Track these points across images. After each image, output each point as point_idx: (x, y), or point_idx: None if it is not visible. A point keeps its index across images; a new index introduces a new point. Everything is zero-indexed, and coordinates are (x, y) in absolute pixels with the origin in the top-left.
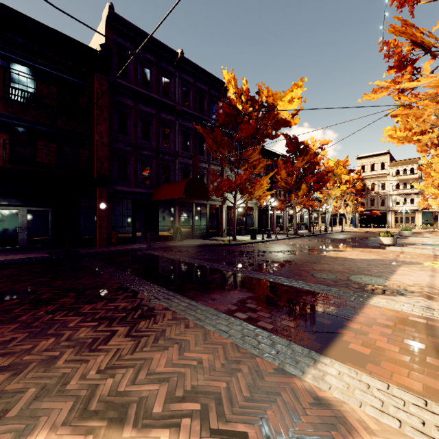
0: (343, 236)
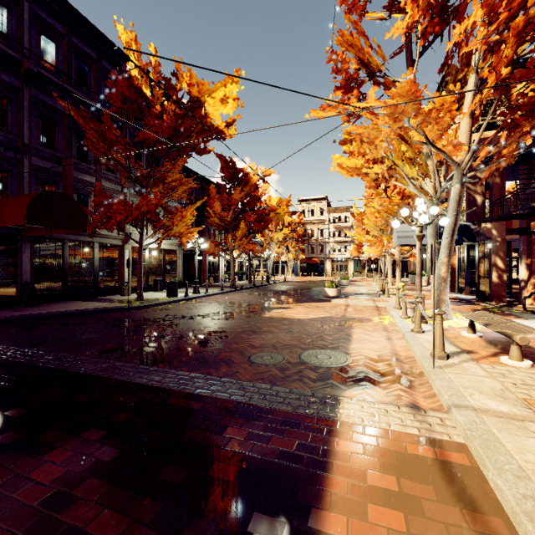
0: (286, 288)
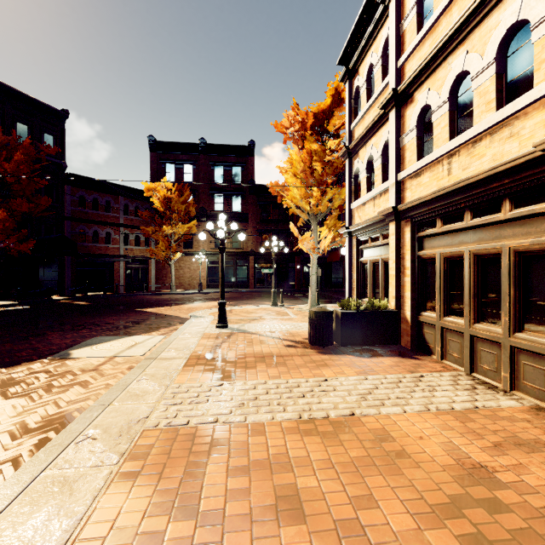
0: None
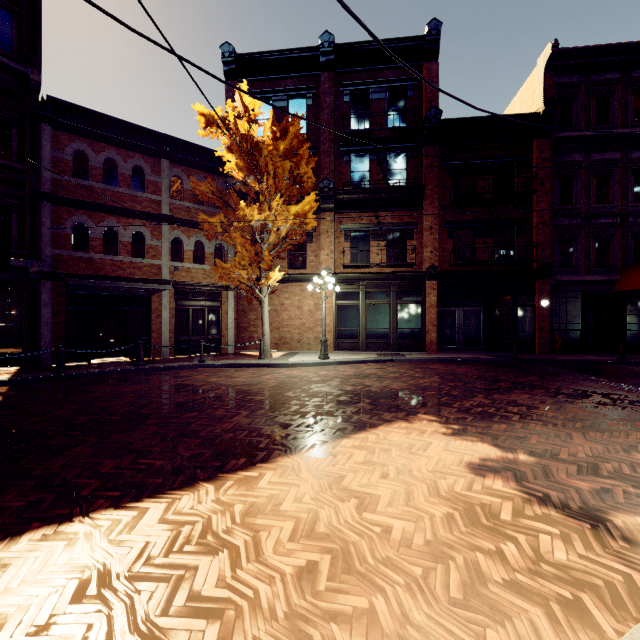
0: None
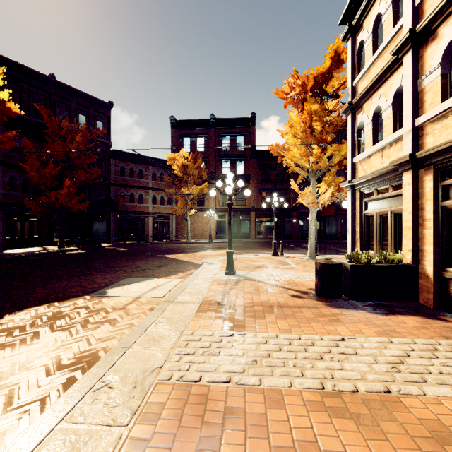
0: None
